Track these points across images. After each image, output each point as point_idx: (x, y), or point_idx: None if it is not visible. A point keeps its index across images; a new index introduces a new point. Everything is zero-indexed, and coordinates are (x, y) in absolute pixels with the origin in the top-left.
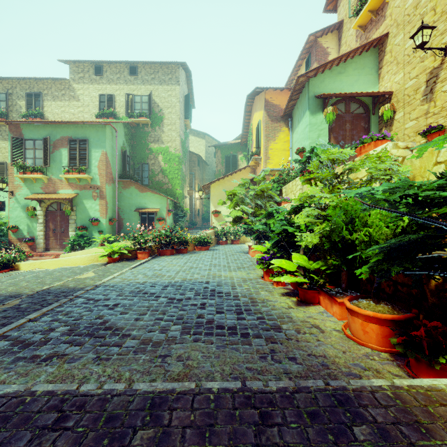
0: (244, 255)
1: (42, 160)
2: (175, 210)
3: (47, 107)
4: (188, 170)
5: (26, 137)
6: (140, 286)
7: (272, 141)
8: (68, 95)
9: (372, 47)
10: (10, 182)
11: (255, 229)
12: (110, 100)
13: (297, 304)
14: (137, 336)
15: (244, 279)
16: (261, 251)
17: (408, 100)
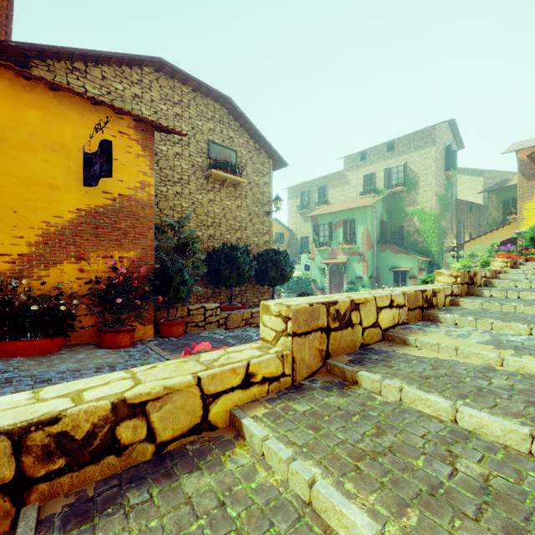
0: None
1: (328, 237)
2: (430, 268)
3: (330, 195)
4: (453, 221)
5: (320, 224)
6: None
7: (528, 201)
8: (342, 182)
9: None
10: (312, 252)
11: None
12: (371, 178)
13: None
14: None
15: None
16: None
17: None
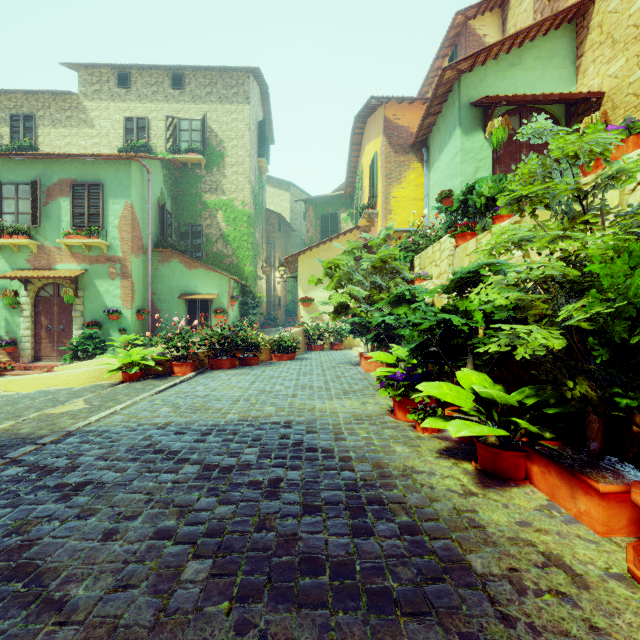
0: (352, 368)
1: (29, 217)
2: (243, 297)
3: (44, 137)
4: (263, 238)
5: (4, 180)
6: (154, 432)
7: (396, 184)
8: (77, 118)
9: (566, 21)
10: None
11: (373, 324)
12: (141, 126)
13: (479, 481)
14: (79, 611)
15: (358, 417)
16: (381, 361)
17: (635, 102)
